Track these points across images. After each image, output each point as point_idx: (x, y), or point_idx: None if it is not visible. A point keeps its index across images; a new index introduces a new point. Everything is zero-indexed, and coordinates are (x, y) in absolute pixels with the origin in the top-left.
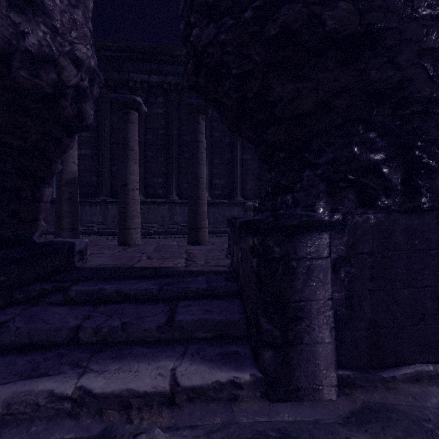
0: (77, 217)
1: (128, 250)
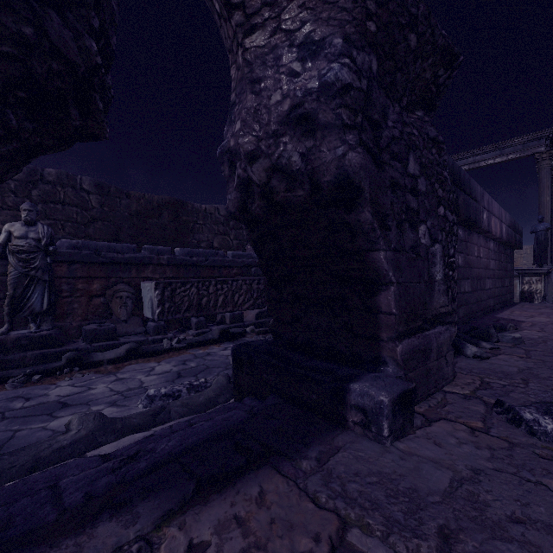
0: None
1: None
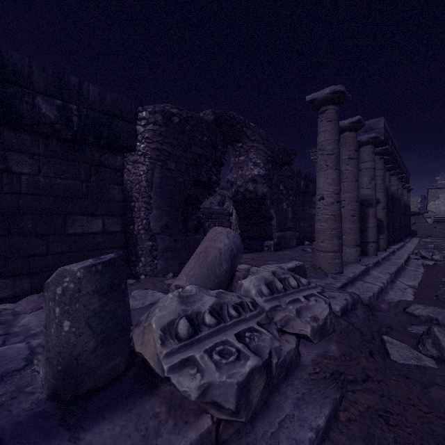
0: (364, 232)
1: (310, 257)
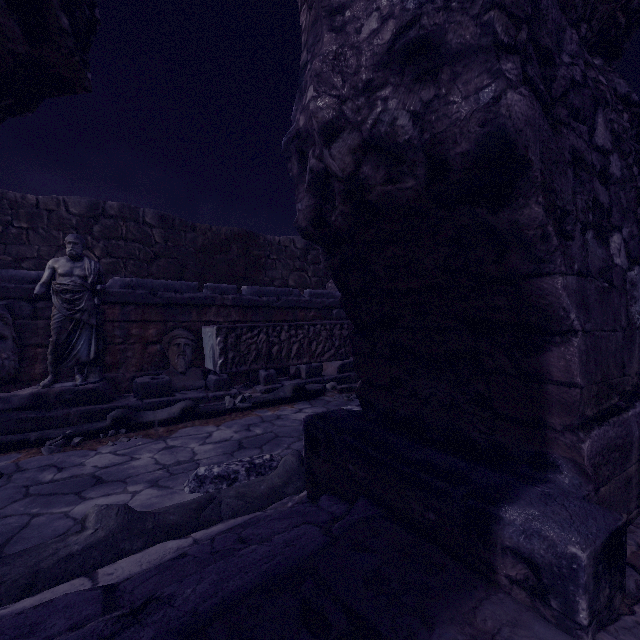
0: None
1: None
